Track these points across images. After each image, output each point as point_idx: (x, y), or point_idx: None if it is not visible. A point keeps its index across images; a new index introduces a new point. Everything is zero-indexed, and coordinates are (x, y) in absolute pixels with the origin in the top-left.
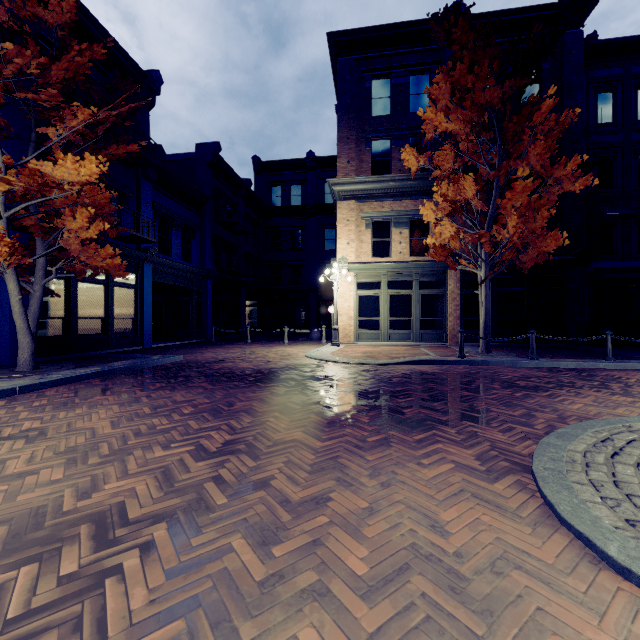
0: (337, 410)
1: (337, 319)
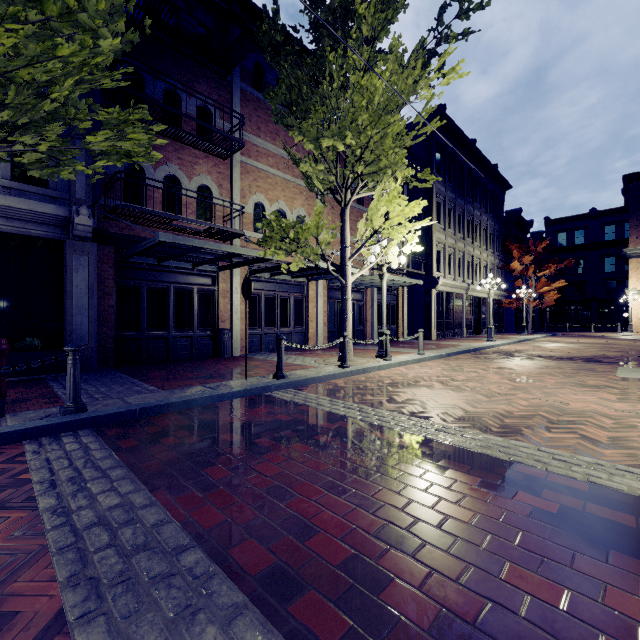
0: None
1: (631, 320)
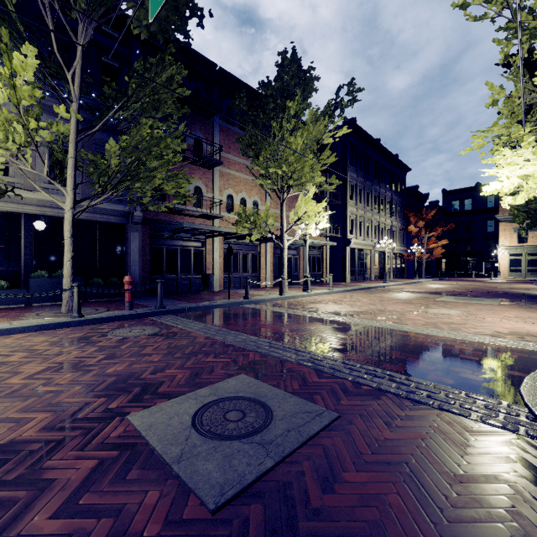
0: (505, 282)
1: (499, 268)
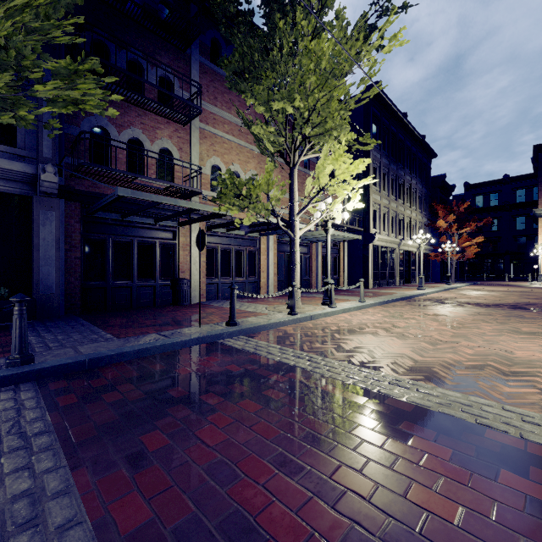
0: None
1: (540, 271)
